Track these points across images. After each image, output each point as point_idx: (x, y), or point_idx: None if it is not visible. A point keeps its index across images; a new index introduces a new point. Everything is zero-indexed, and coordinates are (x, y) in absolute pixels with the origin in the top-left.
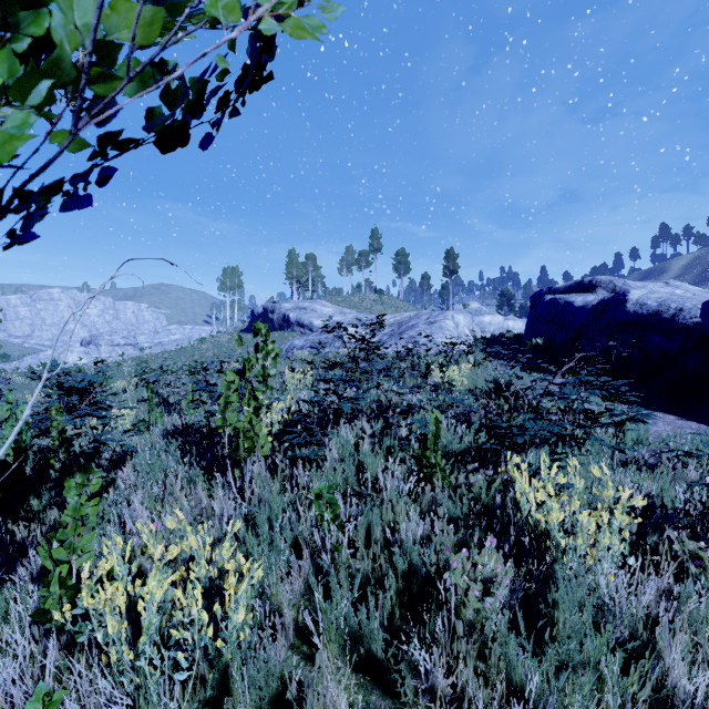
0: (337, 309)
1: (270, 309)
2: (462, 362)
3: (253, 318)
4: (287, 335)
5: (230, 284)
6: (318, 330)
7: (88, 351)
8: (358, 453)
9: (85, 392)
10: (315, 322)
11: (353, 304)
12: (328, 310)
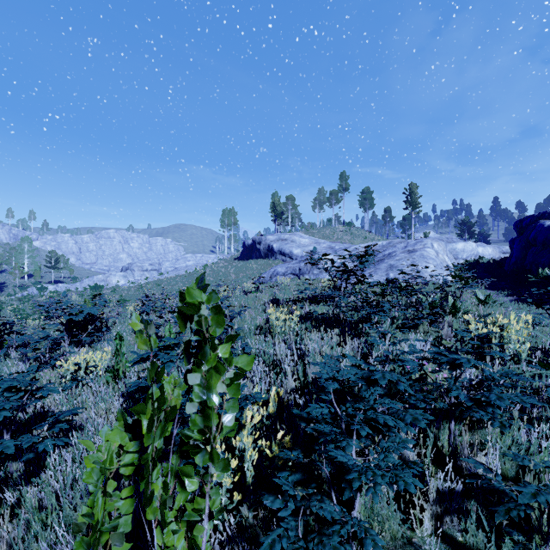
0: (312, 240)
1: (258, 241)
2: (463, 297)
3: (244, 248)
4: (271, 262)
5: (228, 222)
6: (297, 258)
7: (125, 275)
8: (410, 535)
9: (90, 321)
10: (294, 251)
11: (326, 235)
12: (305, 241)
